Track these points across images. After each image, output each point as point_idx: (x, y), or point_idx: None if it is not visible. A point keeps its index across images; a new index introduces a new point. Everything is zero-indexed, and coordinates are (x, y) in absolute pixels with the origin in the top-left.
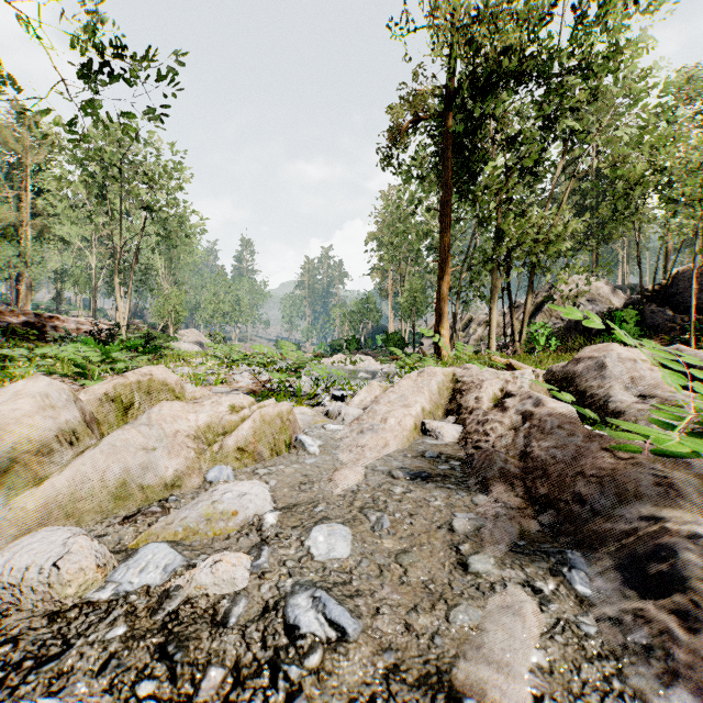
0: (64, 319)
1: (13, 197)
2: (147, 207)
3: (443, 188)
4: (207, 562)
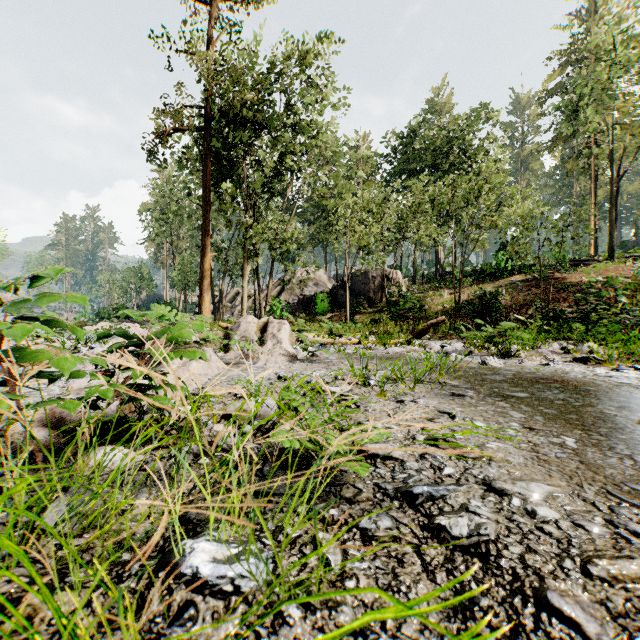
0: None
1: None
2: None
3: (204, 188)
4: None
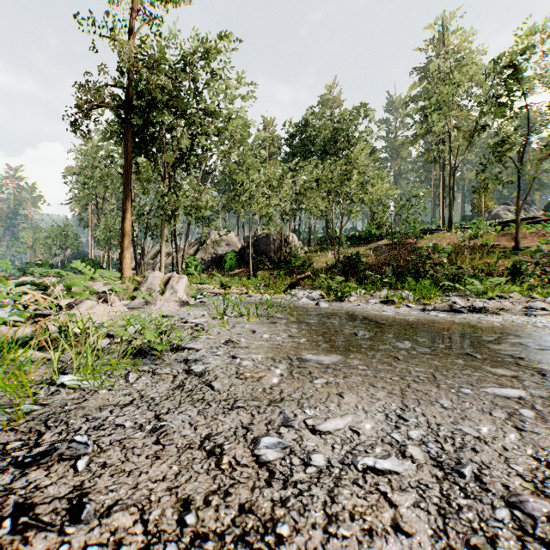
0: None
1: None
2: None
3: (125, 159)
4: None
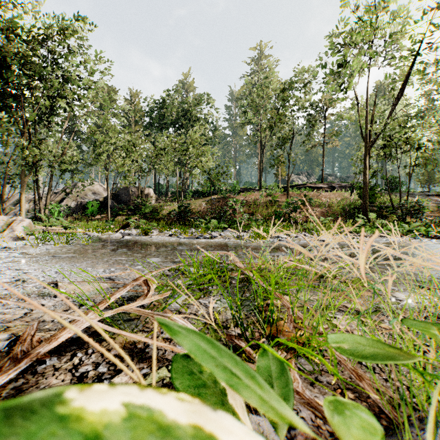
0: None
1: None
2: None
3: None
4: None
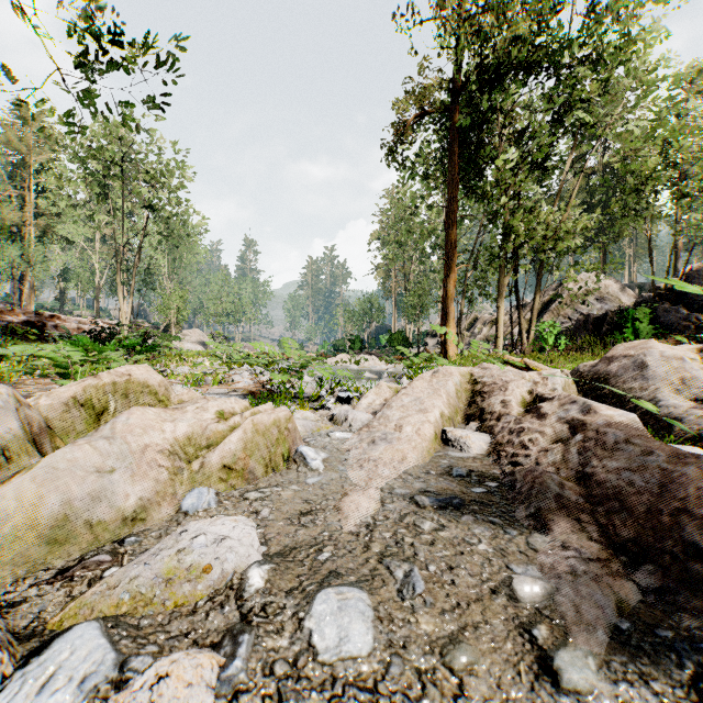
0: (65, 318)
1: (17, 196)
2: (150, 205)
3: (449, 184)
4: (145, 678)
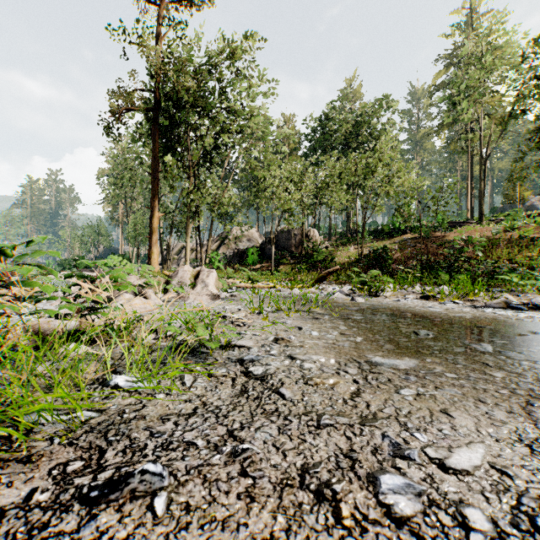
0: None
1: None
2: None
3: (153, 159)
4: None
